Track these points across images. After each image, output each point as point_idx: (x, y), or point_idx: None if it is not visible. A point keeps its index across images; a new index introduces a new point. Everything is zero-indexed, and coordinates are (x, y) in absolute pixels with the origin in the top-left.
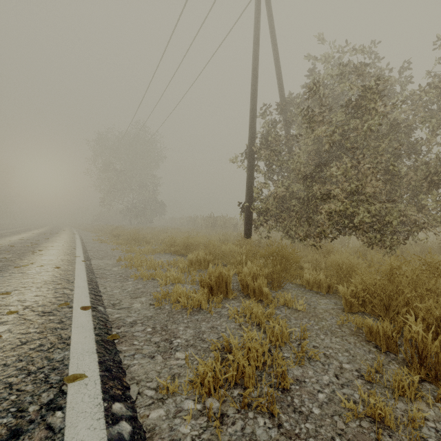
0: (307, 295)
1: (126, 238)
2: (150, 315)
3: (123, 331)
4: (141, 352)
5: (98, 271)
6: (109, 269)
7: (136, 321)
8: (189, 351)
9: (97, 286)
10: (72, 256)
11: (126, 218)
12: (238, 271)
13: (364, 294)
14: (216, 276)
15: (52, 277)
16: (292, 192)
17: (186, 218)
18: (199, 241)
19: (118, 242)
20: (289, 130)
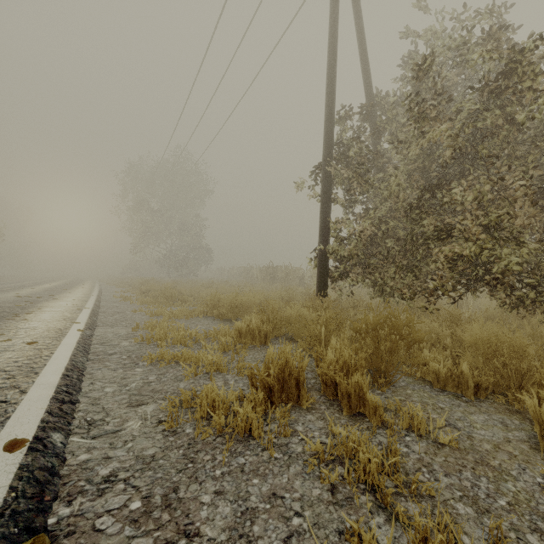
0: (442, 402)
1: (157, 294)
2: (151, 453)
3: (76, 510)
4: None
5: (96, 348)
6: (115, 344)
7: (115, 474)
8: None
9: (80, 378)
10: (69, 322)
11: (163, 268)
12: (316, 354)
13: None
14: (279, 367)
15: (9, 362)
16: (387, 230)
17: (238, 269)
18: (253, 300)
19: (145, 301)
20: (379, 144)
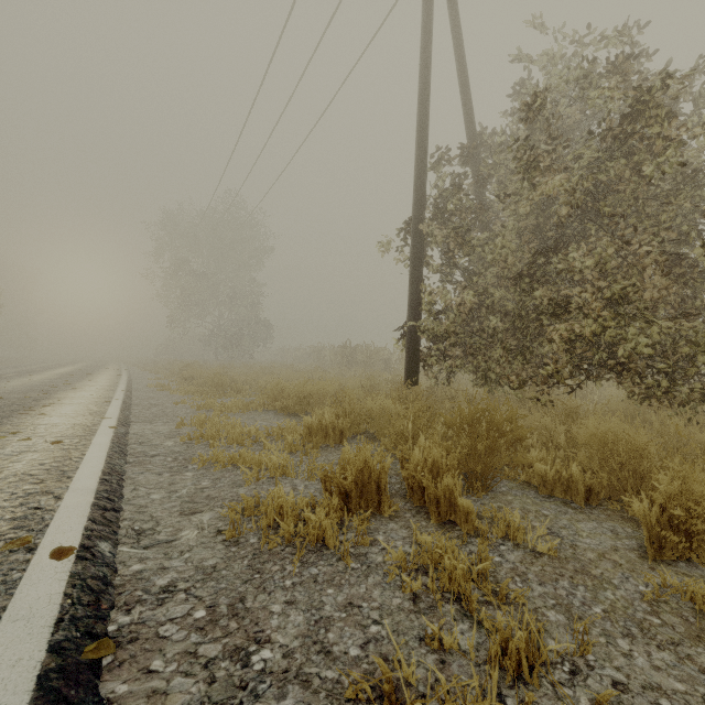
0: (546, 509)
1: (203, 382)
2: (212, 563)
3: (137, 619)
4: (161, 704)
5: (134, 449)
6: (157, 444)
7: (175, 584)
8: (290, 698)
9: (120, 484)
10: (97, 418)
11: (209, 348)
12: (401, 454)
13: (704, 528)
14: (357, 469)
15: (34, 464)
16: (492, 302)
17: (305, 349)
18: (325, 390)
19: (188, 391)
20: (483, 194)
